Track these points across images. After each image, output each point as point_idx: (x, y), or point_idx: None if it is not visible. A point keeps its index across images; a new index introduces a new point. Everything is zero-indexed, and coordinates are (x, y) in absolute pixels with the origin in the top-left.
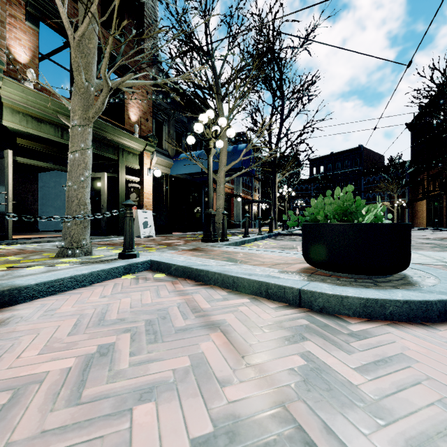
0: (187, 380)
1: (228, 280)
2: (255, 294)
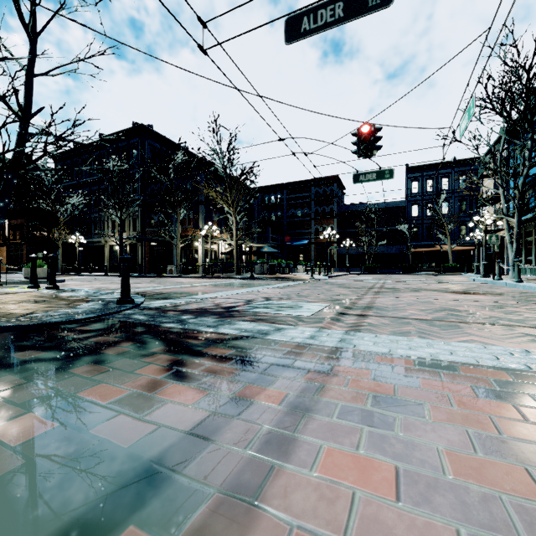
0: (43, 285)
1: (15, 282)
2: (25, 284)
